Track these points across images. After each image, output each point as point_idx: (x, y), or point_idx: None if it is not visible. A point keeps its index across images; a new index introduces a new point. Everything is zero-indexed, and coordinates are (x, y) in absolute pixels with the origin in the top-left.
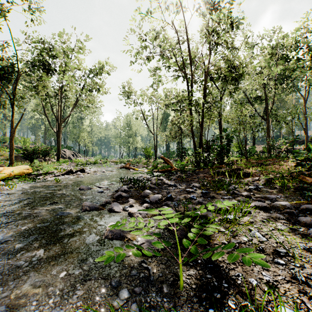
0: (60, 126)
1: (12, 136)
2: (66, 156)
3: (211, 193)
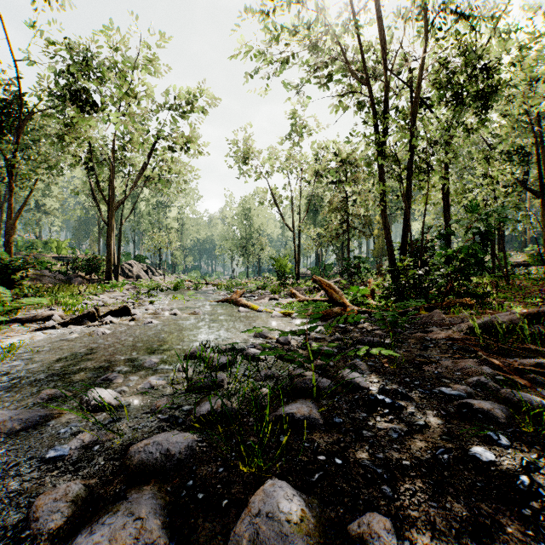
0: (111, 217)
1: (10, 234)
2: (133, 273)
3: None
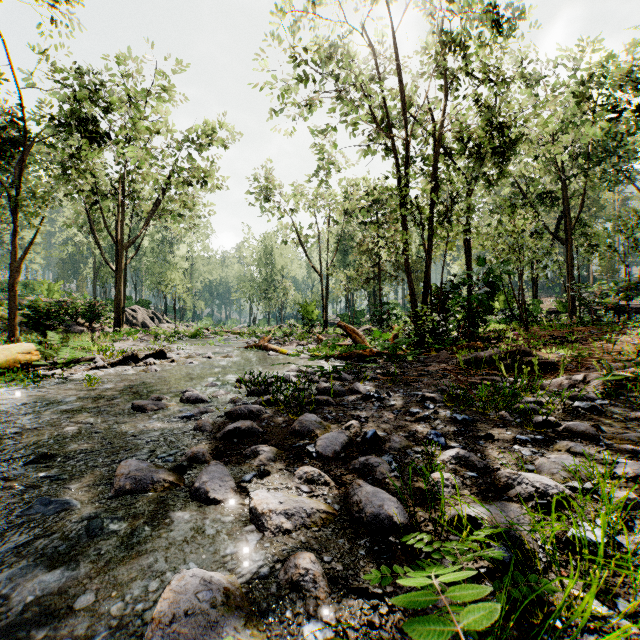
0: (120, 258)
1: (15, 277)
2: (137, 320)
3: (480, 423)
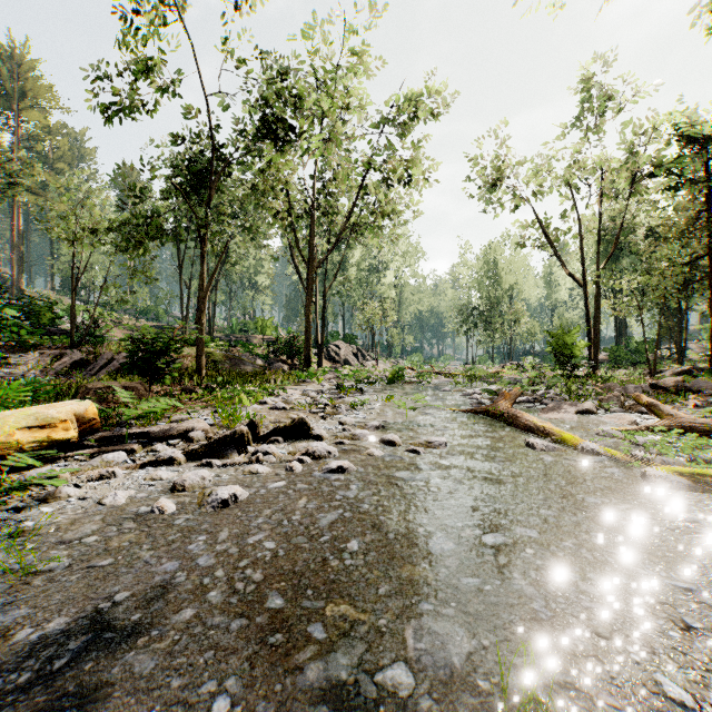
0: (310, 282)
1: (201, 310)
2: (340, 357)
3: None
